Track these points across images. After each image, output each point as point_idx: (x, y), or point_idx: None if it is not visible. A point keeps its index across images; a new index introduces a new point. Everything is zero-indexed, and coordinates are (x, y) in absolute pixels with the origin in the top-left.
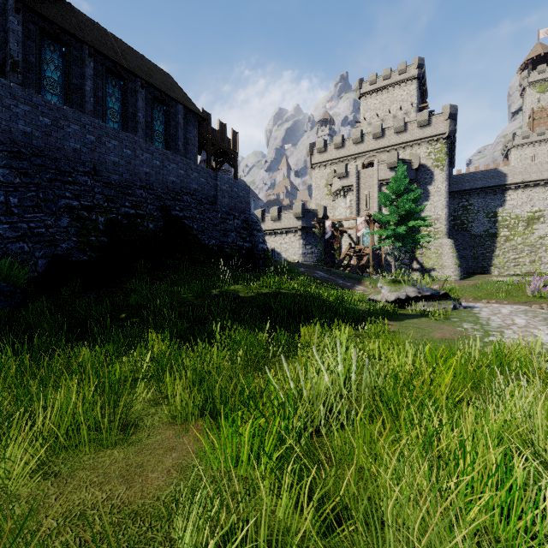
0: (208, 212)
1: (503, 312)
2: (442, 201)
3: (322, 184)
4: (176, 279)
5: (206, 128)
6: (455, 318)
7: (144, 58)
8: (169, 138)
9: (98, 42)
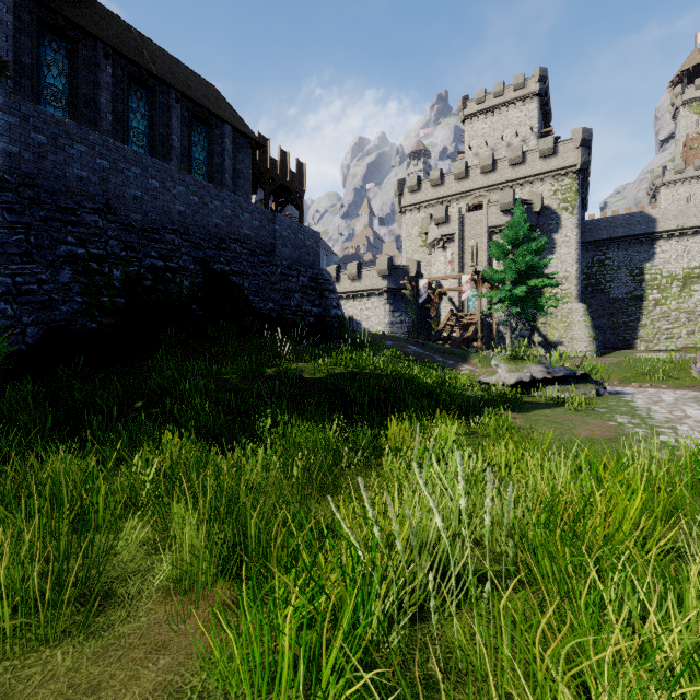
0: (264, 266)
1: (665, 400)
2: (572, 254)
3: (414, 233)
4: (219, 354)
5: (263, 157)
6: (602, 407)
7: (180, 64)
8: (214, 169)
9: (118, 40)
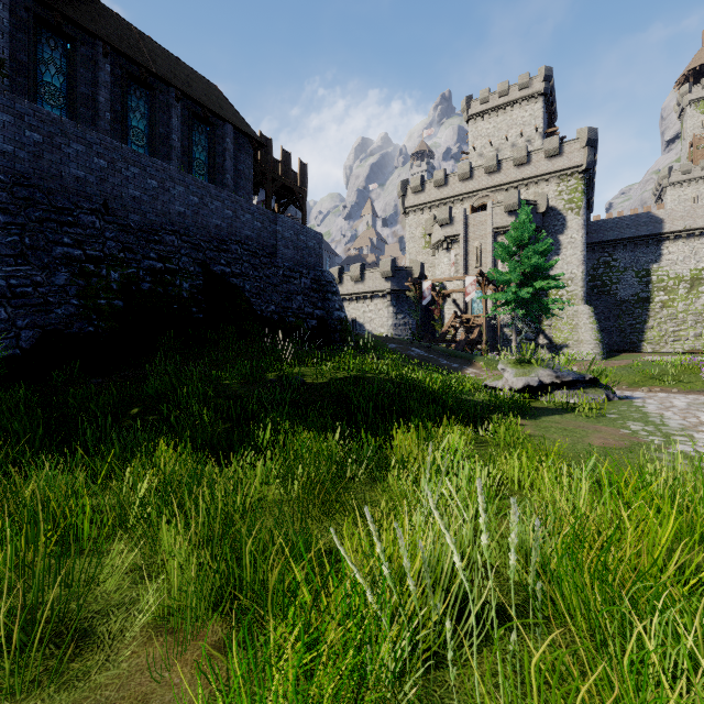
0: (265, 268)
1: (677, 406)
2: (577, 255)
3: (418, 234)
4: (219, 358)
5: (265, 157)
6: (613, 413)
7: (180, 62)
8: (215, 169)
9: (117, 38)
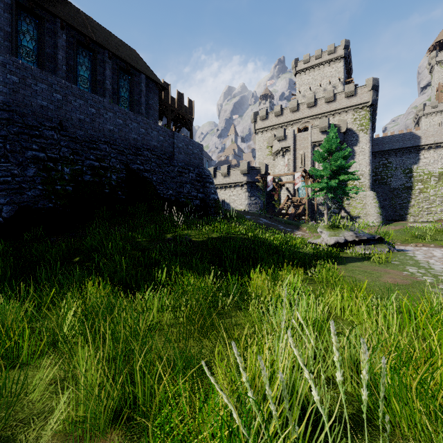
0: (166, 166)
1: (436, 255)
2: (366, 159)
3: (264, 146)
4: (135, 224)
5: (166, 96)
6: (395, 261)
7: (112, 35)
8: (134, 103)
9: (70, 17)
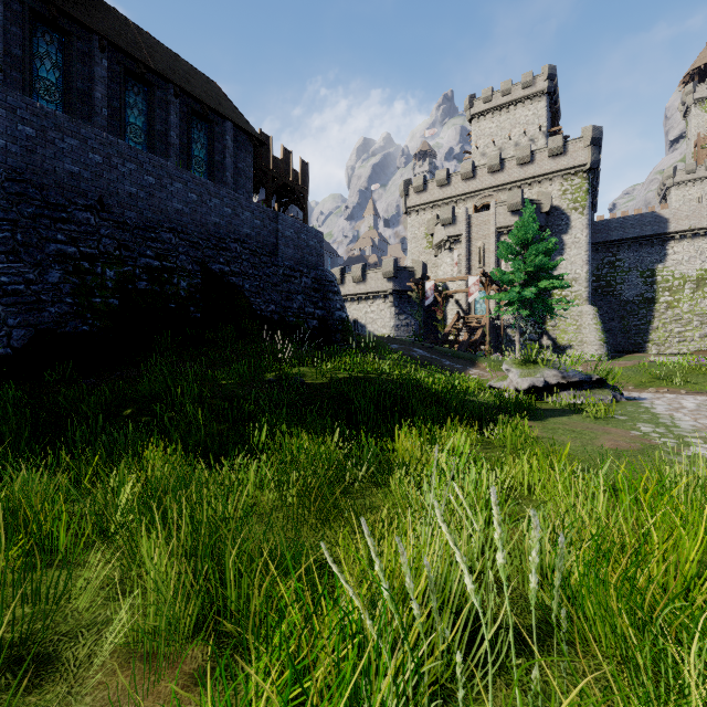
0: (265, 267)
1: (687, 407)
2: (581, 255)
3: (420, 234)
4: (217, 358)
5: (265, 156)
6: (622, 415)
7: (179, 59)
8: (214, 167)
9: (114, 32)
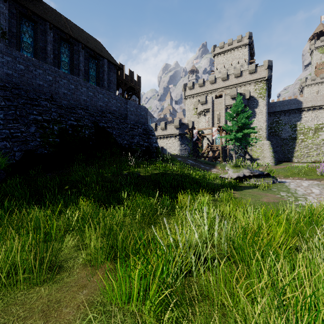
0: (122, 124)
1: (303, 185)
2: (263, 118)
3: (191, 108)
4: (102, 164)
5: (122, 74)
6: (275, 188)
7: (84, 31)
8: (99, 79)
9: (56, 21)
